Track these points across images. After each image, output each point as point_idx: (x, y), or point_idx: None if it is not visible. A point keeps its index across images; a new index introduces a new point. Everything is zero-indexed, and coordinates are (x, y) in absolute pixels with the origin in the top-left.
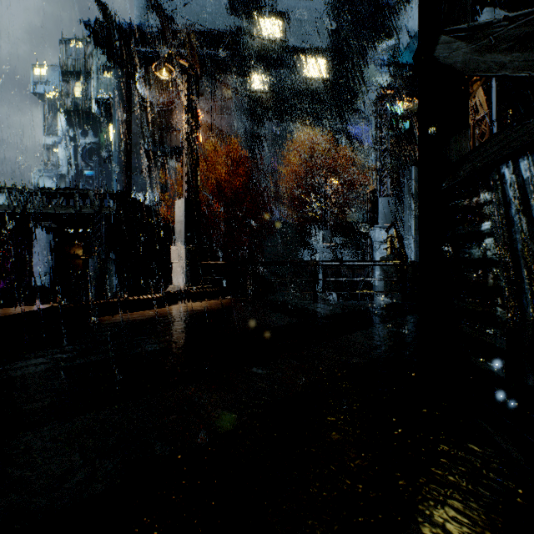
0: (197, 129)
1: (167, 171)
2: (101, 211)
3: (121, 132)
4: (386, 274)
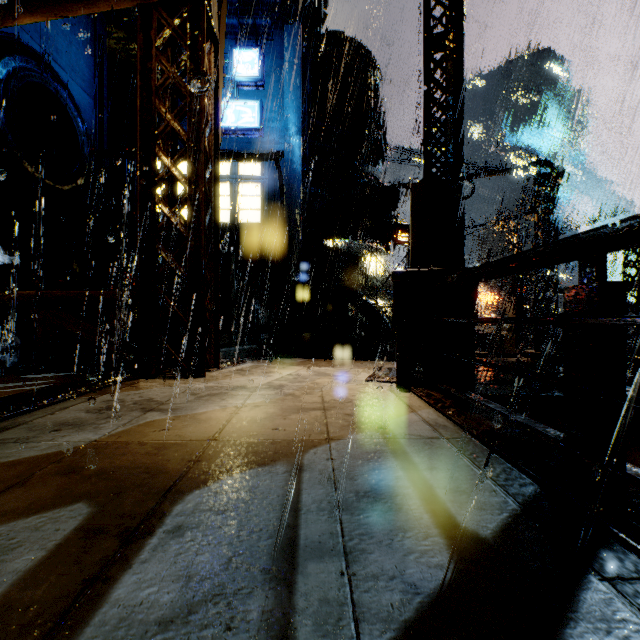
0: None
1: None
2: None
3: None
4: None
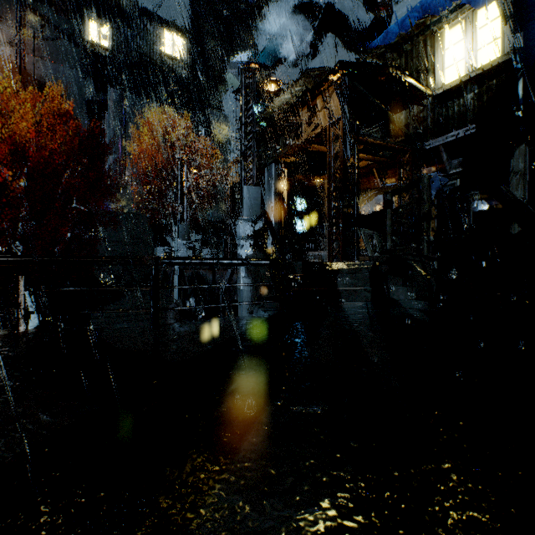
0: None
1: None
2: None
3: None
4: (256, 277)
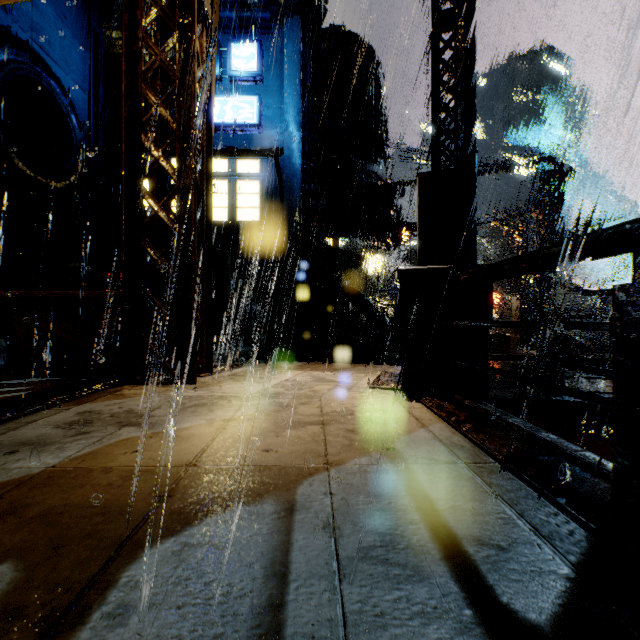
0: None
1: None
2: None
3: None
4: None
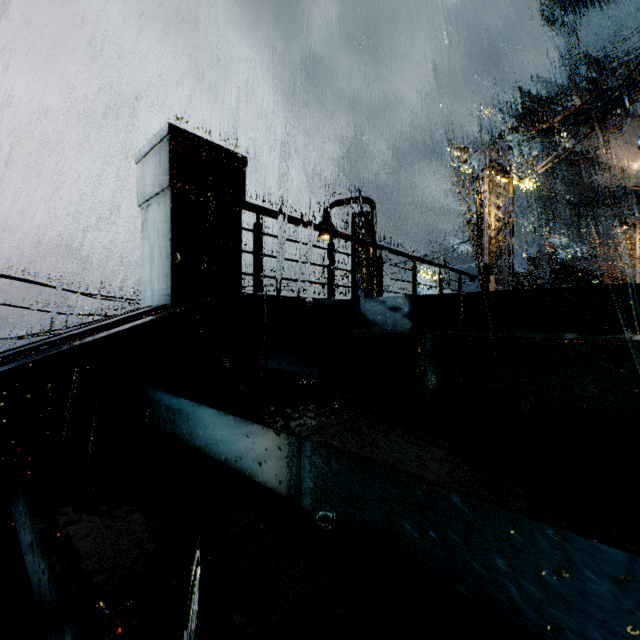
0: None
1: (601, 219)
2: None
3: (546, 194)
4: None
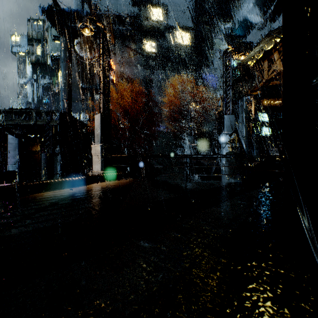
0: (109, 69)
1: (93, 100)
2: (49, 123)
3: (65, 76)
4: (230, 163)
